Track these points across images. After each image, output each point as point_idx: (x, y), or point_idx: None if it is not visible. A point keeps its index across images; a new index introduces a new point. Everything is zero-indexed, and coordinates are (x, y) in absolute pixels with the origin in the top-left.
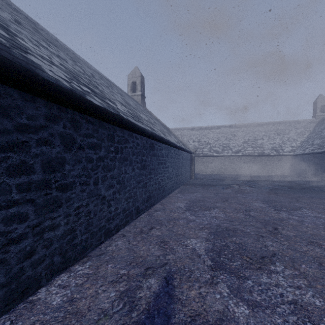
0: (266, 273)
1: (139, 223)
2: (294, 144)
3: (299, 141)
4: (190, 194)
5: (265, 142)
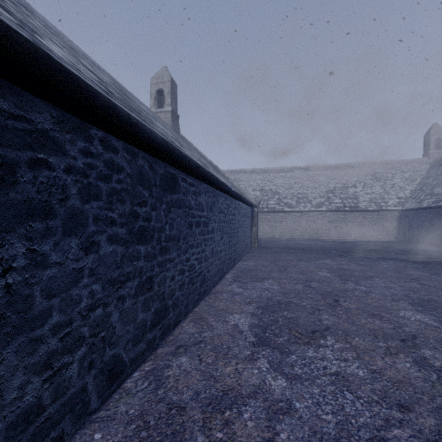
0: None
1: (104, 440)
2: (402, 195)
3: (409, 190)
4: (256, 285)
5: (360, 192)
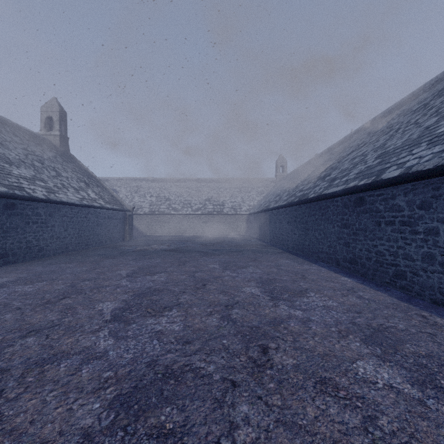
0: (26, 285)
1: None
2: (252, 204)
3: (257, 201)
4: (82, 254)
5: (227, 201)
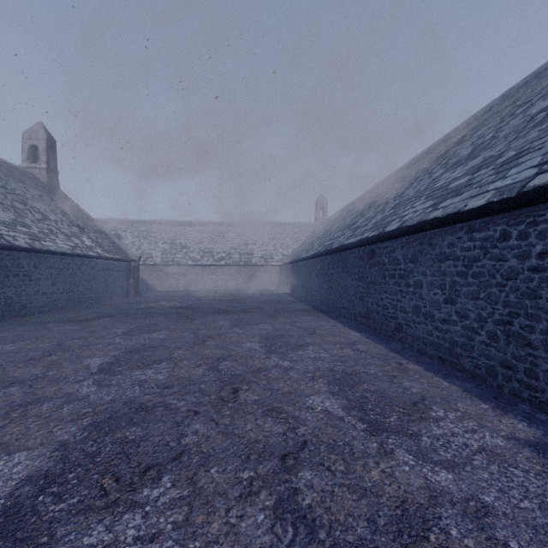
0: (6, 344)
1: None
2: (286, 253)
3: (292, 249)
4: (73, 312)
5: (256, 249)
